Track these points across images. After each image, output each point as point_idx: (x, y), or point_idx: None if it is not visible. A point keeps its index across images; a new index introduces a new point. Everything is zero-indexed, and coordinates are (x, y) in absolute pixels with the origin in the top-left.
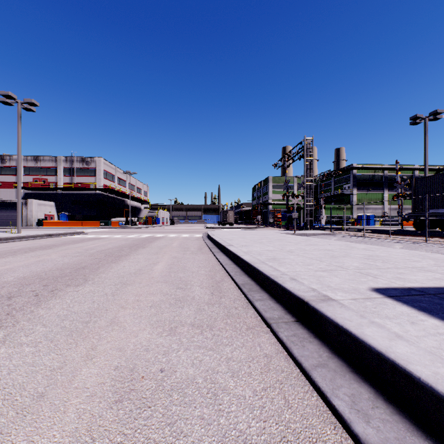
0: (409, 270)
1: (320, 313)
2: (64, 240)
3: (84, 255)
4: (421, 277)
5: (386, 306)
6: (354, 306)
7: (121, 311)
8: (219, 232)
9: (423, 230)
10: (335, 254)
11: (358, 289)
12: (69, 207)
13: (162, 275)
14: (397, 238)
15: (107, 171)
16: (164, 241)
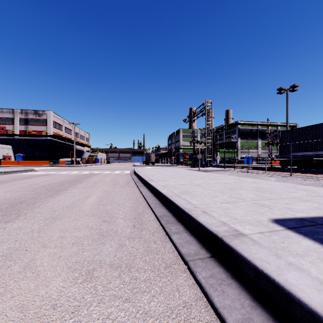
0: (292, 201)
1: (236, 252)
2: (15, 176)
3: (27, 190)
4: (304, 206)
5: (291, 241)
6: (265, 242)
7: (40, 251)
8: (143, 169)
9: (286, 167)
10: (232, 187)
11: (261, 221)
12: (24, 150)
13: (92, 208)
14: (271, 173)
15: (56, 122)
16: (100, 176)
